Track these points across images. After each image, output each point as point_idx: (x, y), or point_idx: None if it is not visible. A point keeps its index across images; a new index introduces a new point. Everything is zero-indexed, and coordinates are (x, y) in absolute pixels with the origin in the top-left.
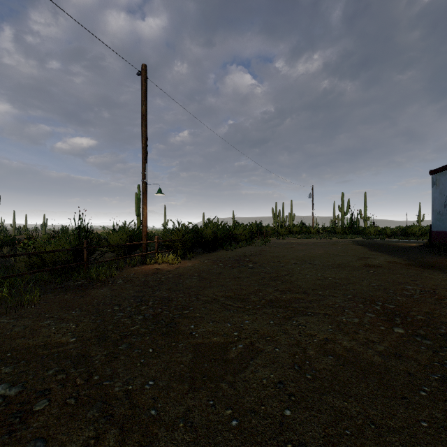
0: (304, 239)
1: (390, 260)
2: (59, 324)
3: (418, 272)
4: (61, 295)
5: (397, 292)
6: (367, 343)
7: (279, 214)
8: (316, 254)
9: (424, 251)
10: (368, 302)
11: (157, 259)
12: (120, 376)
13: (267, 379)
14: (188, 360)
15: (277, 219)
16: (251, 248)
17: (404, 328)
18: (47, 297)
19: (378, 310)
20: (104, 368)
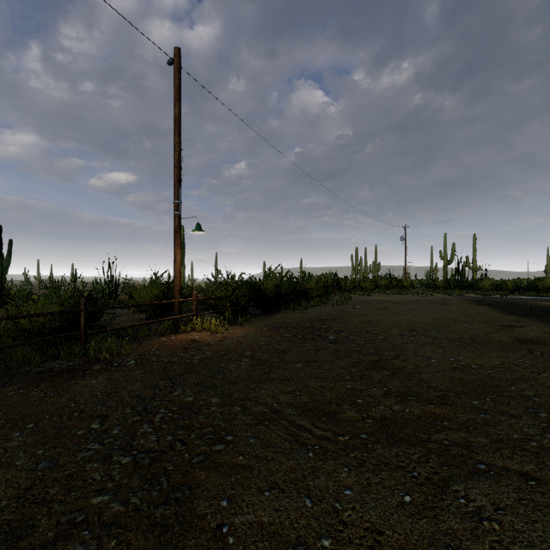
0: (396, 296)
1: None
2: None
3: None
4: (29, 388)
5: None
6: None
7: (361, 262)
8: (426, 319)
9: None
10: None
11: (196, 324)
12: None
13: None
14: None
15: (358, 269)
16: (328, 309)
17: None
18: (5, 392)
19: None
20: None
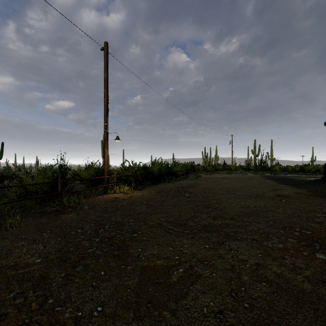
0: (226, 175)
1: (297, 191)
2: (30, 245)
3: (321, 201)
4: (39, 218)
5: (309, 219)
6: (294, 269)
7: (207, 155)
8: (237, 186)
9: (321, 184)
10: (287, 228)
11: (116, 190)
12: (72, 300)
13: (207, 308)
14: (135, 284)
15: (206, 160)
16: (187, 182)
17: (324, 254)
18: (28, 220)
19: (297, 236)
20: (59, 291)
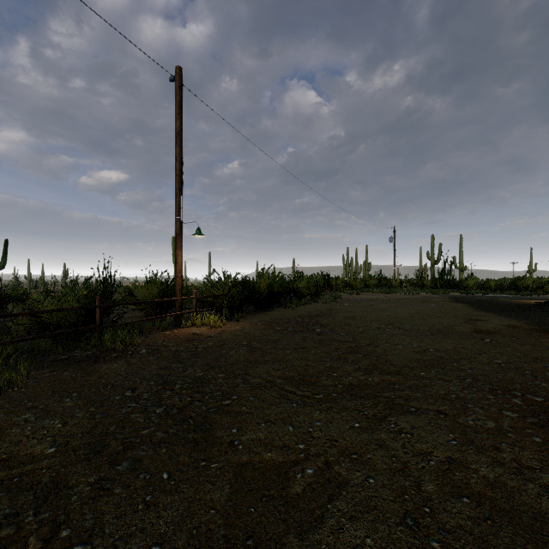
0: (384, 295)
1: (509, 323)
2: (40, 420)
3: None
4: (60, 371)
5: (537, 375)
6: (520, 470)
7: (352, 262)
8: (404, 315)
9: None
10: (499, 391)
11: (195, 320)
12: (105, 532)
13: None
14: (224, 499)
15: (349, 269)
16: (318, 306)
17: None
18: (41, 374)
19: (519, 405)
20: (83, 512)
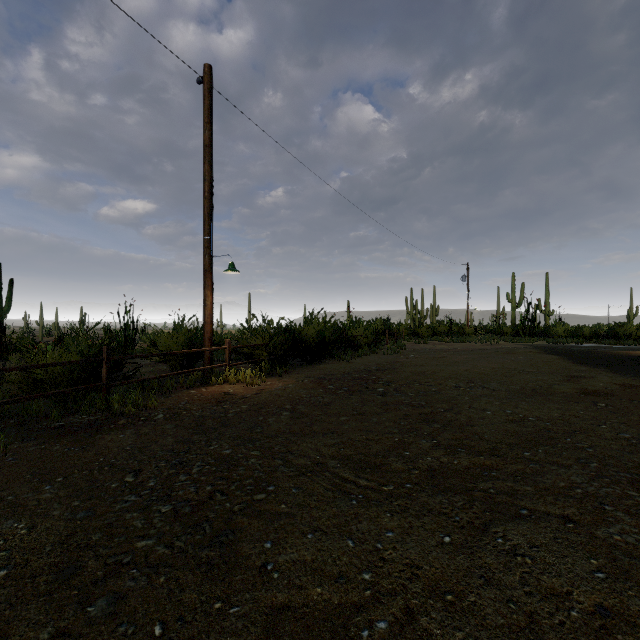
0: (456, 344)
1: (622, 381)
2: (0, 521)
3: None
4: (50, 443)
5: None
6: None
7: (416, 305)
8: (486, 370)
9: None
10: None
11: (228, 376)
12: None
13: None
14: None
15: (413, 314)
16: (378, 359)
17: None
18: (25, 447)
19: None
20: None
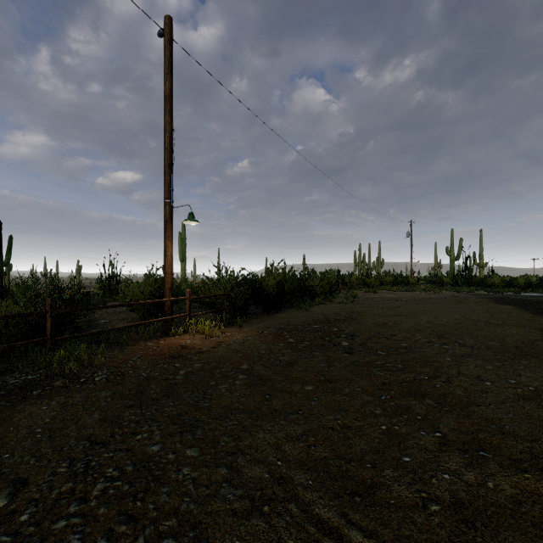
0: (403, 293)
1: None
2: None
3: None
4: None
5: None
6: None
7: (364, 258)
8: (449, 321)
9: None
10: None
11: (189, 326)
12: None
13: None
14: None
15: (361, 266)
16: (335, 307)
17: None
18: None
19: None
20: None
